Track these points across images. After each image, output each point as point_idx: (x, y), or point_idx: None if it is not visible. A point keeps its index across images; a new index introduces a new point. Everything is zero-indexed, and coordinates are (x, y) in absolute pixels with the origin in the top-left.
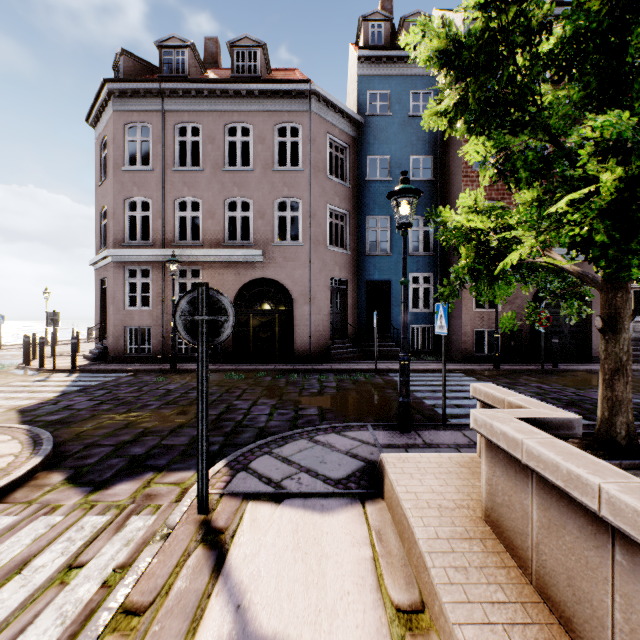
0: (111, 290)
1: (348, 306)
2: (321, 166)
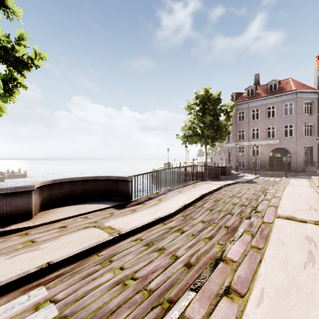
0: (233, 152)
1: (313, 155)
2: (301, 112)
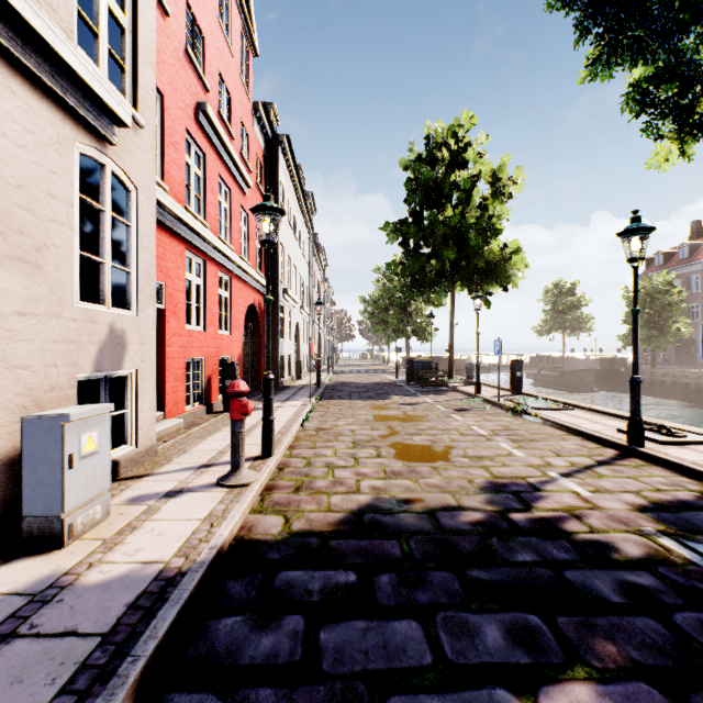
0: None
1: None
2: None
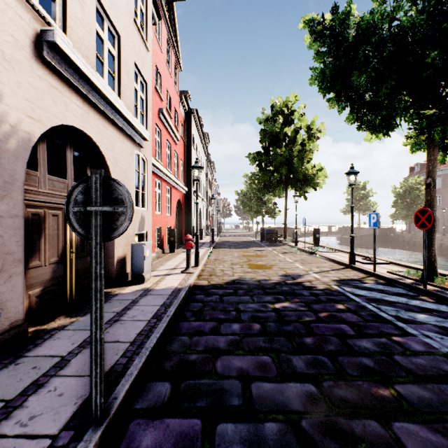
0: None
1: None
2: (446, 185)
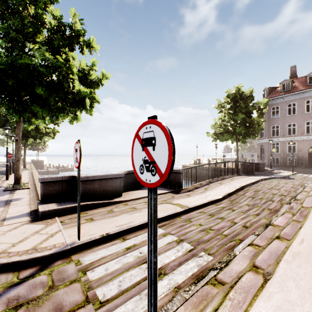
0: (266, 148)
1: None
2: None
